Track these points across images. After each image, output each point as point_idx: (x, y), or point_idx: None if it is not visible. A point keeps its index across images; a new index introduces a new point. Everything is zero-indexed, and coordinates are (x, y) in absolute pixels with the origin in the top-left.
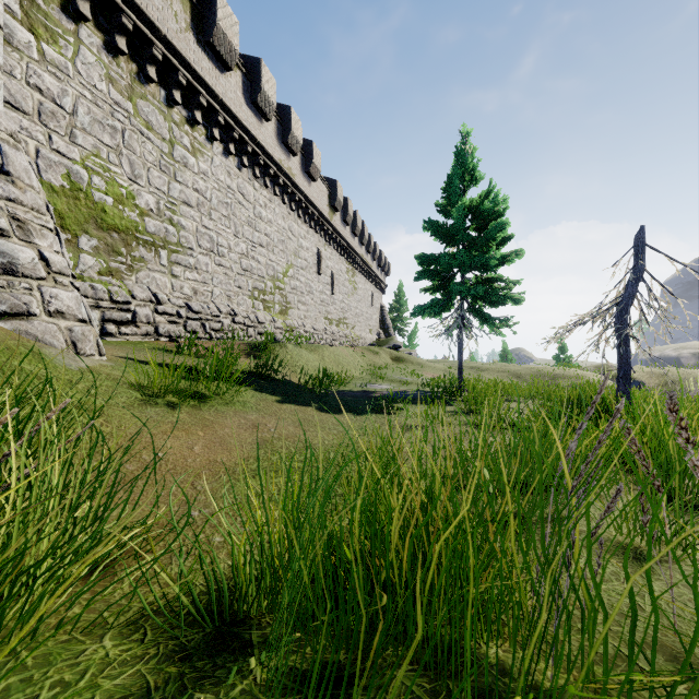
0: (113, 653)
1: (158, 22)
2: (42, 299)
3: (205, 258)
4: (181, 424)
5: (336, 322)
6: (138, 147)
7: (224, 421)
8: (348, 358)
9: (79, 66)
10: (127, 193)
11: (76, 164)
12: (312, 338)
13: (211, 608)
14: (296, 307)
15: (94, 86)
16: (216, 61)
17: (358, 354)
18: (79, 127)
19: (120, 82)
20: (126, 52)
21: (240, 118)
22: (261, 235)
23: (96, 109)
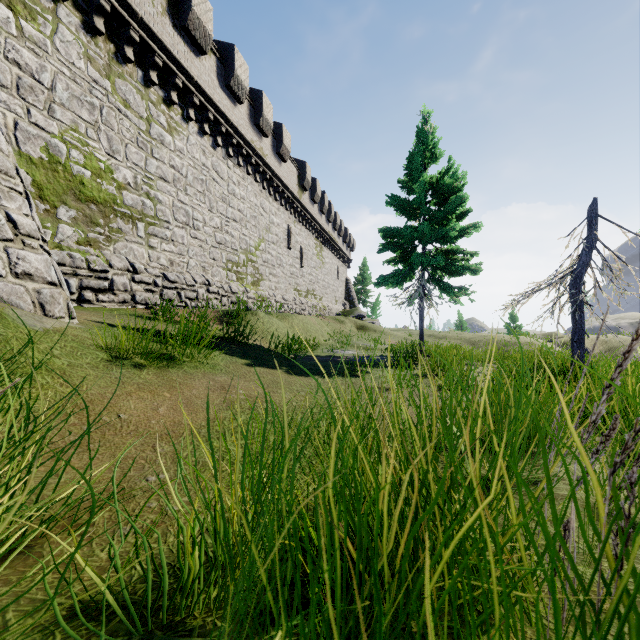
0: None
1: (135, 5)
2: (8, 261)
3: (181, 231)
4: (148, 385)
5: (305, 293)
6: (115, 124)
7: (192, 382)
8: (316, 326)
9: (57, 43)
10: (105, 167)
11: (55, 137)
12: (283, 307)
13: (146, 603)
14: (267, 279)
15: (72, 64)
16: (192, 45)
17: (325, 323)
18: (57, 102)
19: (98, 61)
20: (103, 33)
21: (215, 100)
22: (234, 211)
23: (75, 86)
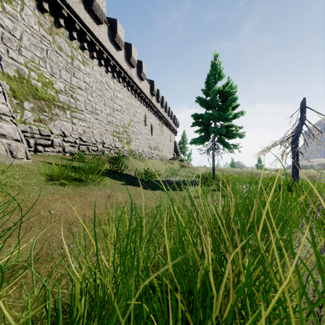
0: None
1: None
2: None
3: (89, 115)
4: (67, 195)
5: (154, 148)
6: (54, 59)
7: (92, 193)
8: (159, 165)
9: (23, 16)
10: (49, 81)
11: (22, 65)
12: (142, 155)
13: None
14: (134, 140)
15: (31, 27)
16: (95, 19)
17: (164, 163)
18: (23, 46)
19: (45, 26)
20: (48, 11)
21: (107, 48)
22: (117, 105)
23: (32, 38)
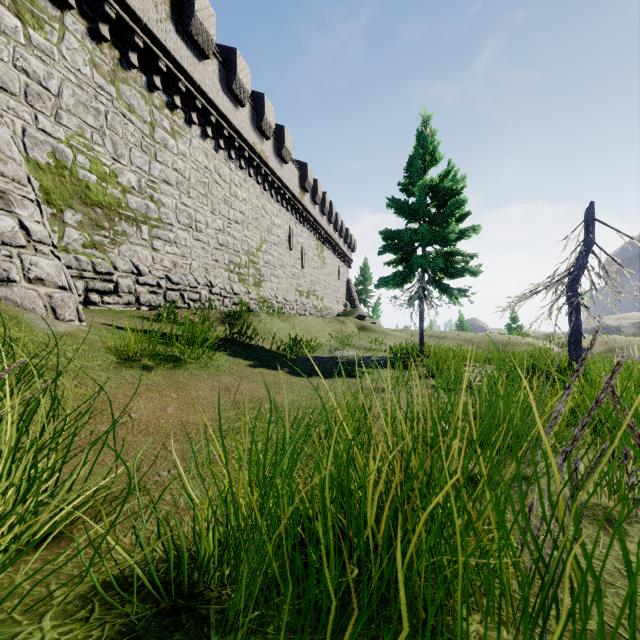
0: (50, 637)
1: (140, 11)
2: (21, 266)
3: (184, 233)
4: (156, 386)
5: (306, 294)
6: (120, 129)
7: (198, 383)
8: (317, 327)
9: (64, 51)
10: (110, 172)
11: (62, 143)
12: (284, 308)
13: (169, 578)
14: (269, 280)
15: (78, 70)
16: (194, 50)
17: (327, 323)
18: (64, 108)
19: (103, 67)
20: (109, 39)
21: (217, 103)
22: (236, 212)
23: (80, 92)
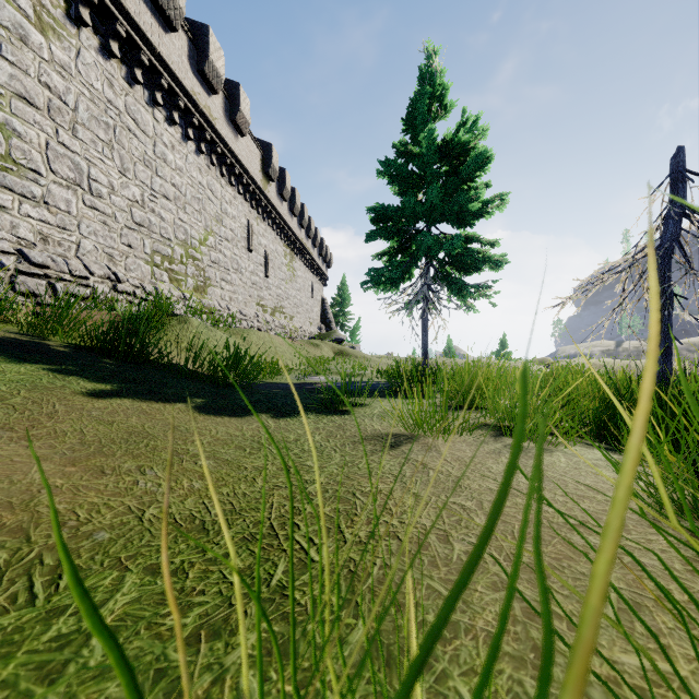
0: None
1: None
2: None
3: (65, 192)
4: None
5: (272, 310)
6: None
7: None
8: (284, 347)
9: None
10: None
11: None
12: (240, 324)
13: None
14: (219, 285)
15: None
16: None
17: (297, 346)
18: None
19: None
20: None
21: (128, 7)
22: (166, 183)
23: None
